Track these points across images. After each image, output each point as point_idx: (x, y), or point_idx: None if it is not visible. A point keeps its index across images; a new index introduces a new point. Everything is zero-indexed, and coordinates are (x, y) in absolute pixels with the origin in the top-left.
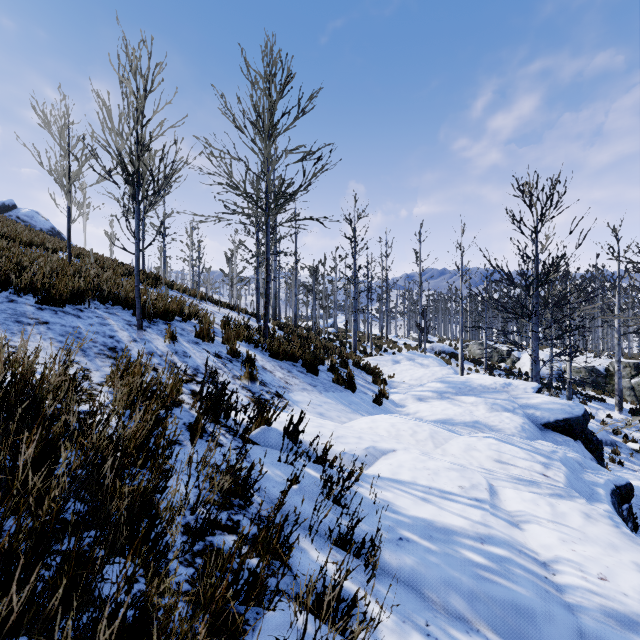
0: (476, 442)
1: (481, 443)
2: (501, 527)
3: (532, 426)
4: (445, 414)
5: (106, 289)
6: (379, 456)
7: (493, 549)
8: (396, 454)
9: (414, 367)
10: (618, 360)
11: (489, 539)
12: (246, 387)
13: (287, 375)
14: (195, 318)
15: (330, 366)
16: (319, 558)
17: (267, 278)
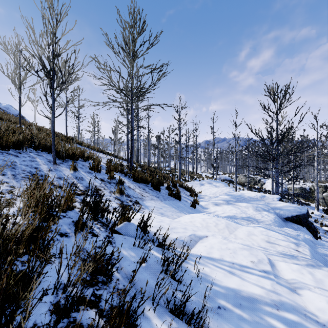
0: (253, 230)
1: (256, 230)
2: (286, 294)
3: (279, 219)
4: (231, 213)
5: (37, 141)
6: (197, 240)
7: (287, 315)
8: (208, 239)
9: (211, 187)
10: (317, 183)
11: (281, 305)
12: (117, 198)
13: (142, 191)
14: (91, 159)
15: (167, 186)
16: (159, 326)
17: (132, 137)
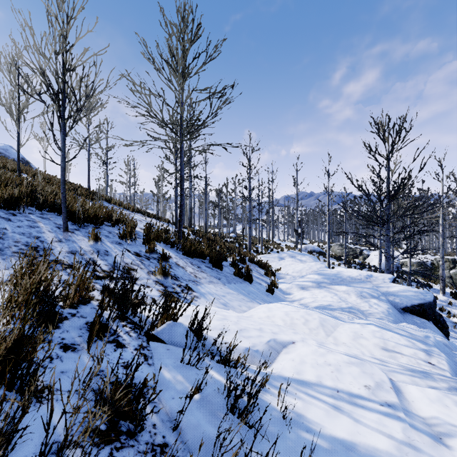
0: (361, 330)
1: (366, 331)
2: (429, 448)
3: (395, 310)
4: (325, 301)
5: (41, 197)
6: (280, 349)
7: None
8: (296, 347)
9: (295, 262)
10: (442, 257)
11: None
12: (159, 281)
13: (196, 270)
14: (123, 224)
15: (232, 262)
16: None
17: (181, 191)
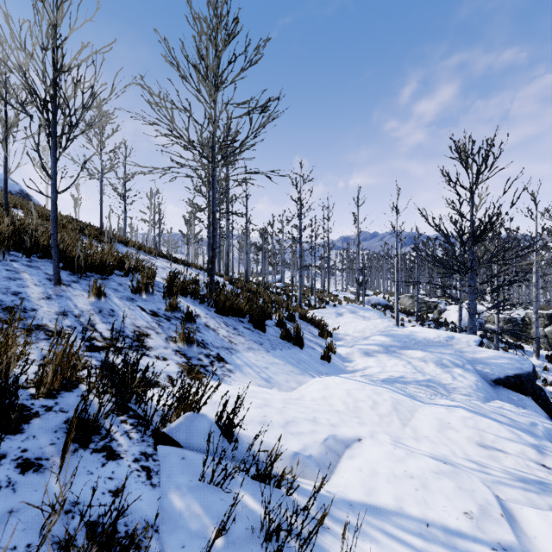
0: (447, 416)
1: (454, 417)
2: None
3: (485, 383)
4: (395, 371)
5: (28, 240)
6: (341, 451)
7: None
8: (363, 447)
9: (356, 319)
10: (536, 311)
11: None
12: (181, 351)
13: (232, 333)
14: (139, 273)
15: (278, 321)
16: None
17: (213, 232)
